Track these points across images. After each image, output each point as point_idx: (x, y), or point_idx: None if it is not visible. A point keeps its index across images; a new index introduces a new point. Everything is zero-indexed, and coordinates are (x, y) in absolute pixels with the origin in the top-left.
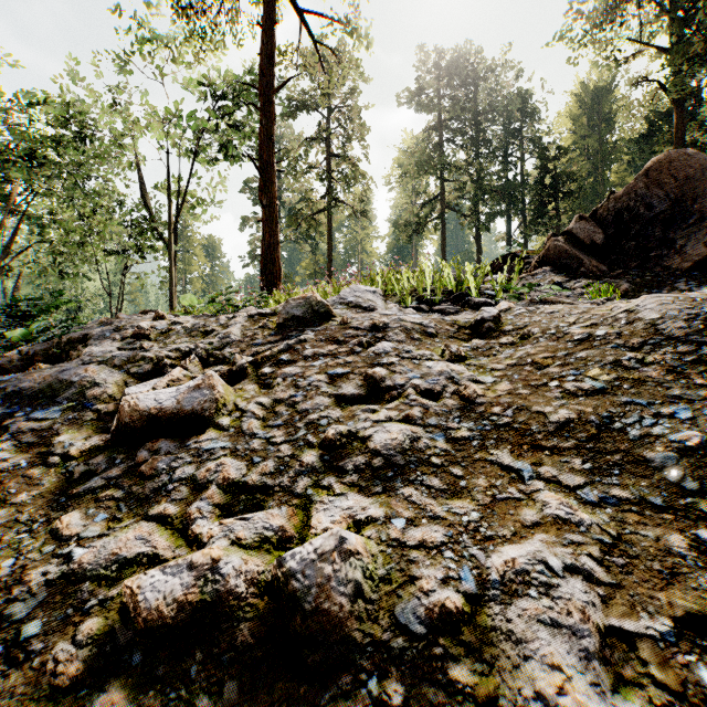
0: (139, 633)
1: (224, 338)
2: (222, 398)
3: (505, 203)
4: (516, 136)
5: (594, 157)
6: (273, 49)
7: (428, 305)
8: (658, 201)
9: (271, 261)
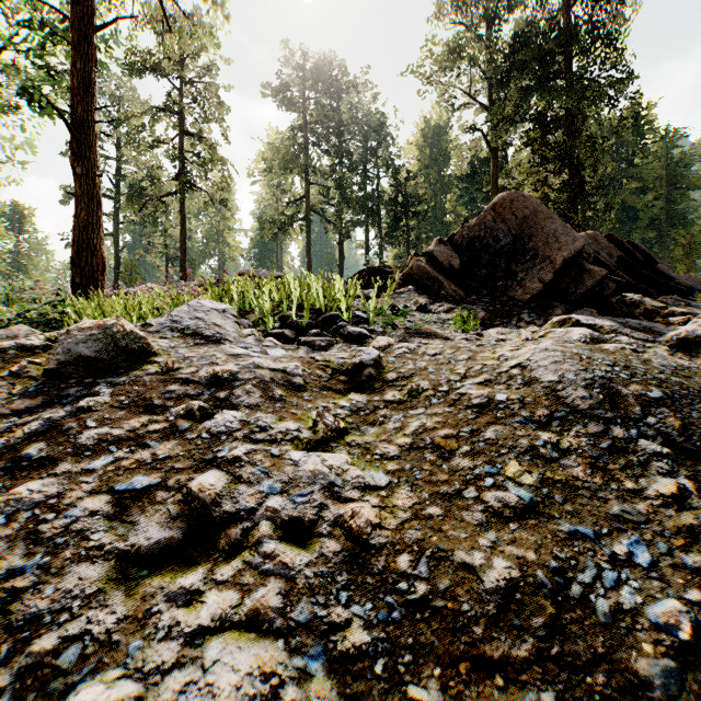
0: None
1: None
2: None
3: (365, 214)
4: (374, 153)
5: (435, 185)
6: None
7: (293, 329)
8: (504, 235)
9: (88, 249)
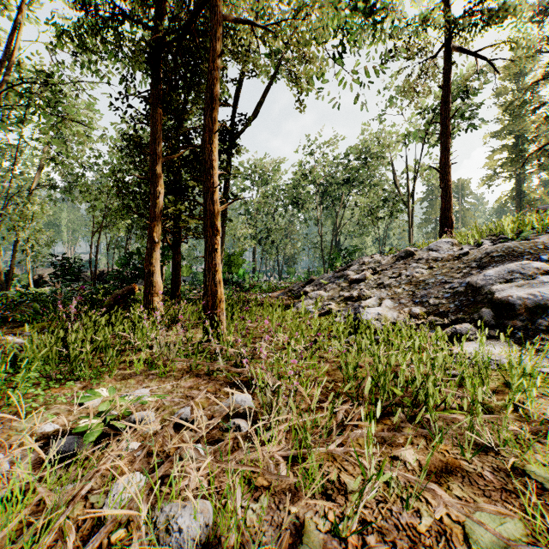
0: (344, 299)
1: (380, 264)
2: (367, 277)
3: None
4: None
5: None
6: (448, 95)
7: (477, 245)
8: None
9: (445, 218)
